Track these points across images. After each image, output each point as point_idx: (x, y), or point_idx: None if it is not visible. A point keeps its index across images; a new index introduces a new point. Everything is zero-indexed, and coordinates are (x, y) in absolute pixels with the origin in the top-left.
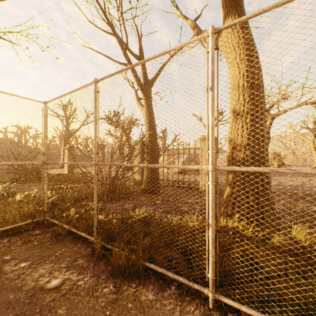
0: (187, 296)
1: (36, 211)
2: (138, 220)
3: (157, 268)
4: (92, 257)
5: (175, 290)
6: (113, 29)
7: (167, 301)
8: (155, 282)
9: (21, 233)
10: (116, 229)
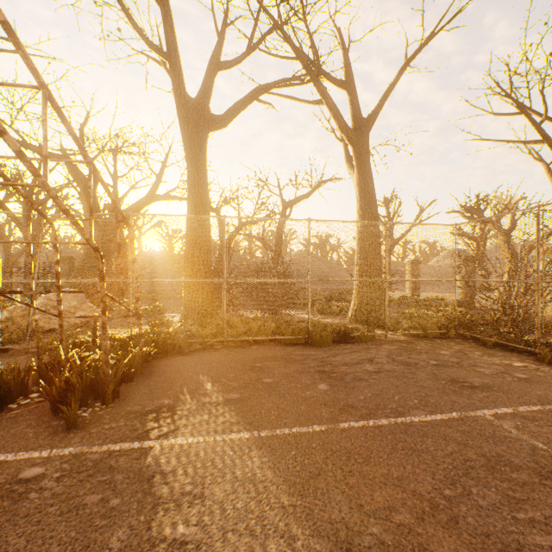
0: None
1: (448, 324)
2: None
3: None
4: (540, 362)
5: None
6: (521, 107)
7: None
8: None
9: (443, 338)
10: None
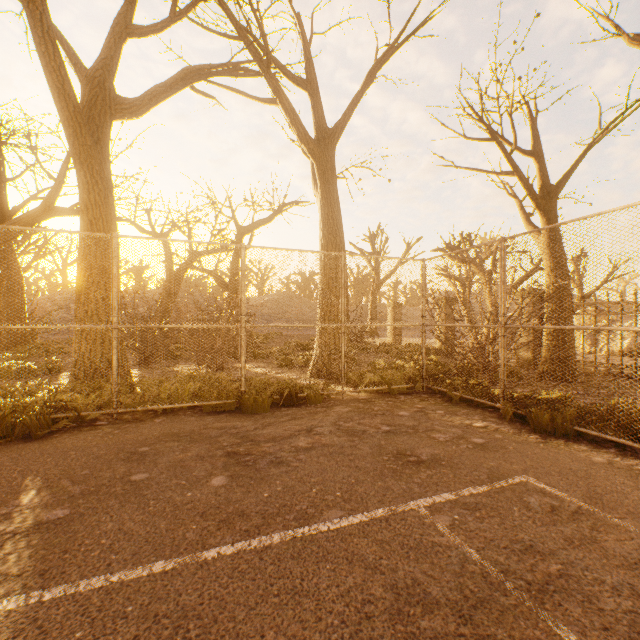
0: (631, 456)
1: (416, 376)
2: (551, 400)
3: (589, 431)
4: (502, 419)
5: (613, 451)
6: (492, 133)
7: (604, 453)
8: (587, 443)
9: (409, 394)
10: (523, 400)
